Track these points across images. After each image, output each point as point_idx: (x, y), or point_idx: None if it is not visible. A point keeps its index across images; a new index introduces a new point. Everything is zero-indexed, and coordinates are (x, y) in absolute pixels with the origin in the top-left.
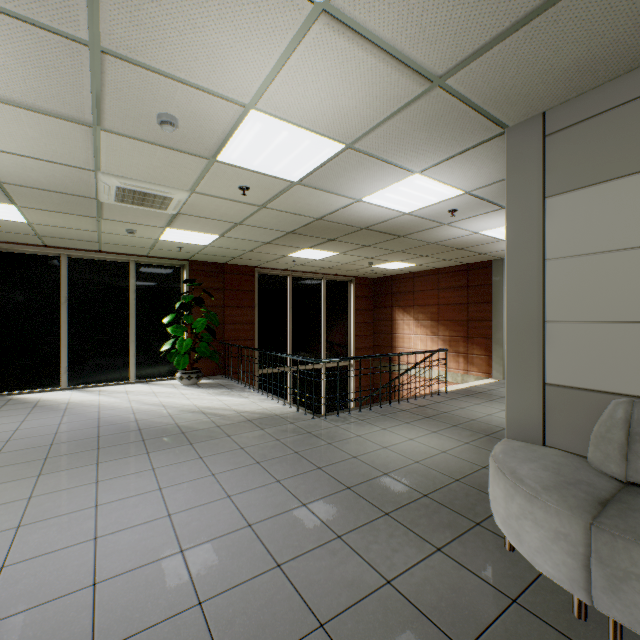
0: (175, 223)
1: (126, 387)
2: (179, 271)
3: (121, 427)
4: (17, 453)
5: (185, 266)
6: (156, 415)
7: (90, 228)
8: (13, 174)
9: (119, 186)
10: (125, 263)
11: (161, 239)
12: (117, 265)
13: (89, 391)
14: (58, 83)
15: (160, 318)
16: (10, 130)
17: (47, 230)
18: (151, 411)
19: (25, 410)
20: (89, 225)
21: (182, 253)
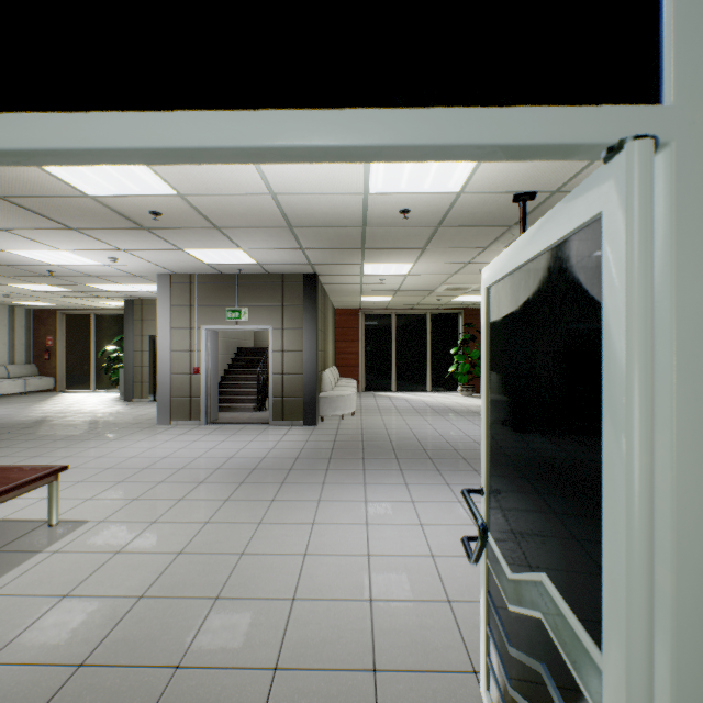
0: (466, 294)
1: (427, 394)
2: (457, 317)
3: (441, 408)
4: (404, 410)
5: (461, 313)
6: (456, 406)
7: (417, 300)
8: (406, 288)
9: (448, 287)
10: (424, 314)
11: (452, 300)
12: (419, 316)
13: (408, 394)
14: (448, 270)
15: (444, 350)
16: (420, 279)
17: (395, 303)
18: (451, 404)
19: (387, 398)
20: (418, 299)
21: (461, 305)
